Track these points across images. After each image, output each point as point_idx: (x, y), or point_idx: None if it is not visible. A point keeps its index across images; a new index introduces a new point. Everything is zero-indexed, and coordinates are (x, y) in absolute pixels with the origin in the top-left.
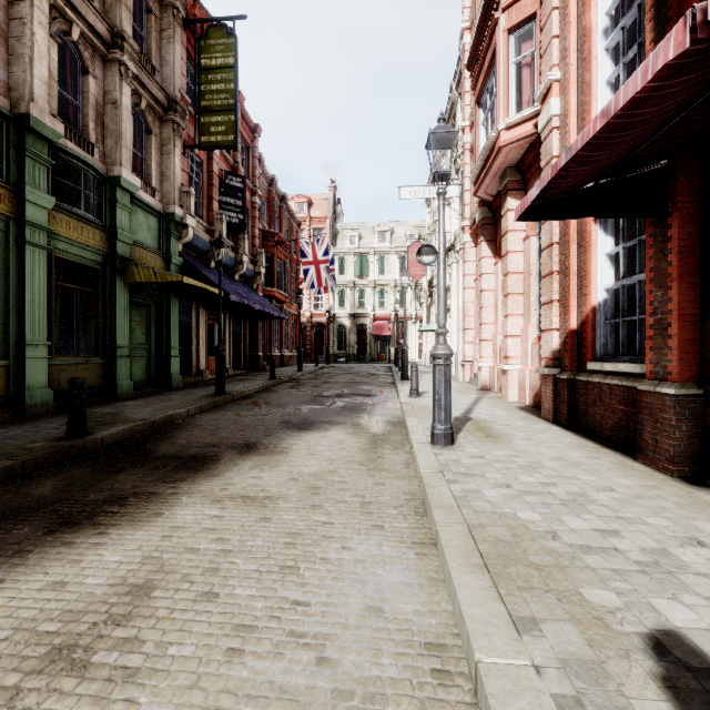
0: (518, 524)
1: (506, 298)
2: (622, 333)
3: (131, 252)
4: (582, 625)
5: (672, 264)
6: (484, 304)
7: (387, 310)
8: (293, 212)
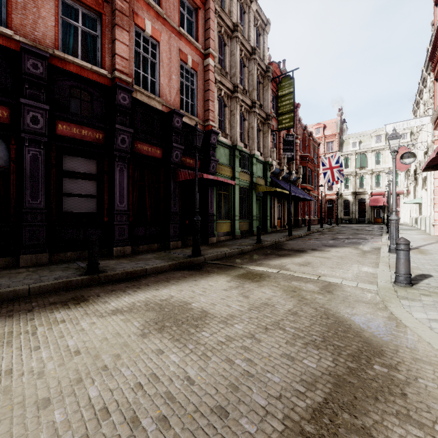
0: None
1: None
2: None
3: (256, 180)
4: None
5: None
6: None
7: (382, 188)
8: (315, 139)
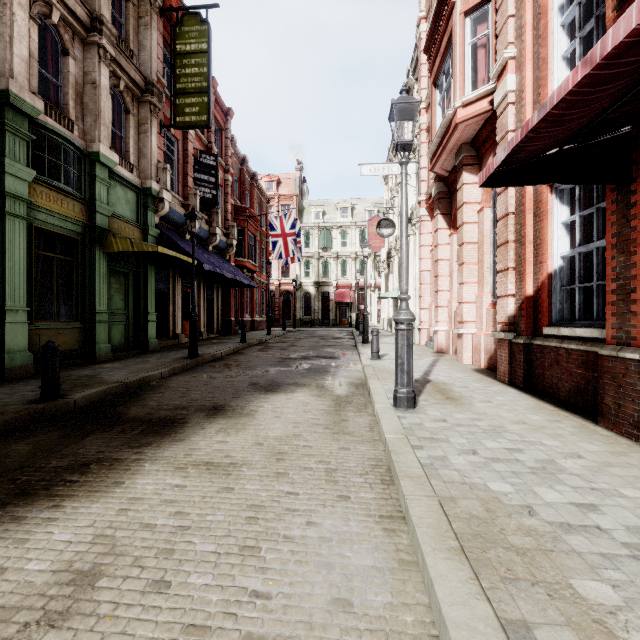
0: (490, 496)
1: (461, 267)
2: (579, 299)
3: (110, 223)
4: (583, 631)
5: (636, 230)
6: (439, 273)
7: (349, 279)
8: (263, 189)
